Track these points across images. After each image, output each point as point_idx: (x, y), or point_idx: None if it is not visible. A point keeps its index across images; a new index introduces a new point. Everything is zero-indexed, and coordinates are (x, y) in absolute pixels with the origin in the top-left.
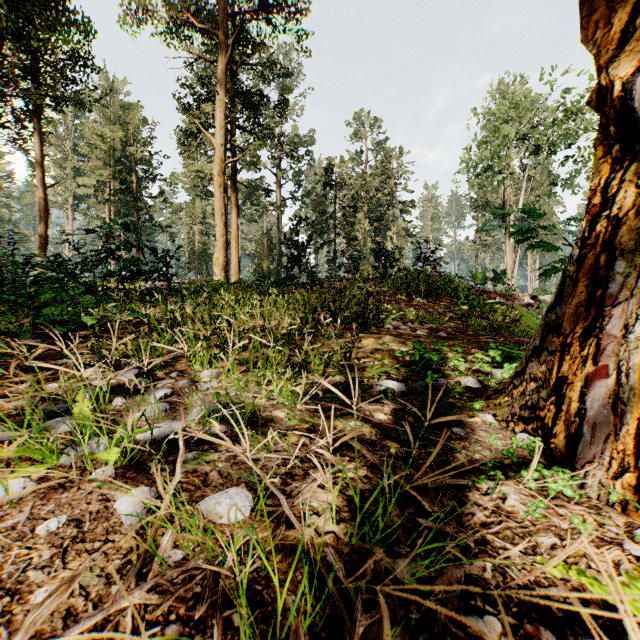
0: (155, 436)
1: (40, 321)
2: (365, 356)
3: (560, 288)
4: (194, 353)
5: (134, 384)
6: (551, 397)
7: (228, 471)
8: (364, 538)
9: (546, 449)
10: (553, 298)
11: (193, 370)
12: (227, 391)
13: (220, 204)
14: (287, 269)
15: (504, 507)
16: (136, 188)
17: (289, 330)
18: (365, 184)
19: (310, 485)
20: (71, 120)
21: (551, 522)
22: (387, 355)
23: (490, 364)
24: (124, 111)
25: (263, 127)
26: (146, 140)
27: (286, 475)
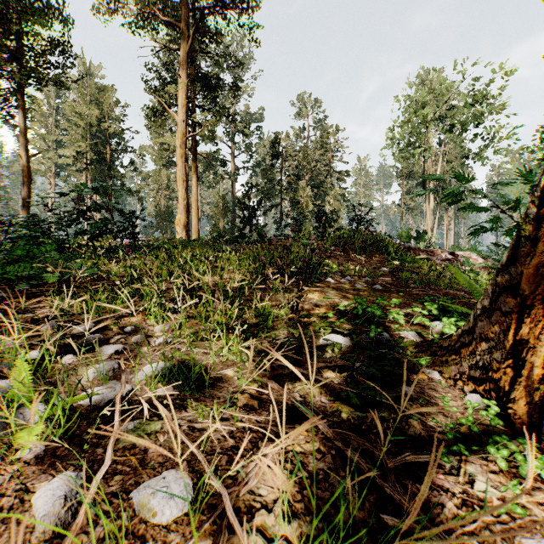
0: (97, 401)
1: (9, 276)
2: (310, 309)
3: (513, 247)
4: (149, 307)
5: (87, 340)
6: (507, 360)
7: (170, 446)
8: (321, 541)
9: (502, 413)
10: (505, 257)
11: (148, 324)
12: (178, 346)
13: (182, 172)
14: (240, 228)
15: (474, 492)
16: (109, 158)
17: (240, 285)
18: (307, 156)
19: (258, 465)
20: (53, 99)
21: (532, 515)
22: (330, 308)
23: (426, 316)
24: (99, 92)
25: (219, 106)
26: (118, 117)
27: (232, 450)
